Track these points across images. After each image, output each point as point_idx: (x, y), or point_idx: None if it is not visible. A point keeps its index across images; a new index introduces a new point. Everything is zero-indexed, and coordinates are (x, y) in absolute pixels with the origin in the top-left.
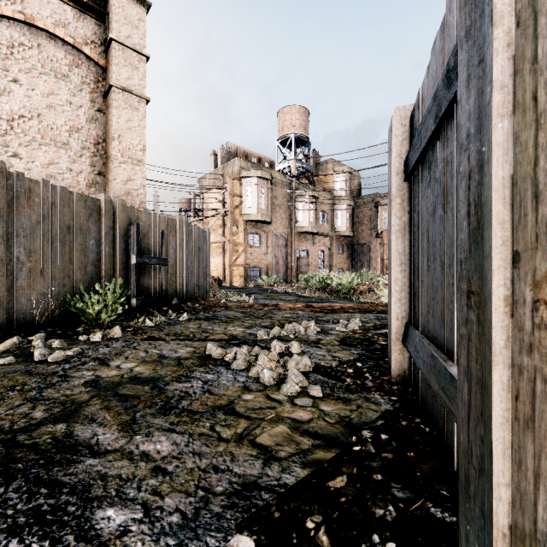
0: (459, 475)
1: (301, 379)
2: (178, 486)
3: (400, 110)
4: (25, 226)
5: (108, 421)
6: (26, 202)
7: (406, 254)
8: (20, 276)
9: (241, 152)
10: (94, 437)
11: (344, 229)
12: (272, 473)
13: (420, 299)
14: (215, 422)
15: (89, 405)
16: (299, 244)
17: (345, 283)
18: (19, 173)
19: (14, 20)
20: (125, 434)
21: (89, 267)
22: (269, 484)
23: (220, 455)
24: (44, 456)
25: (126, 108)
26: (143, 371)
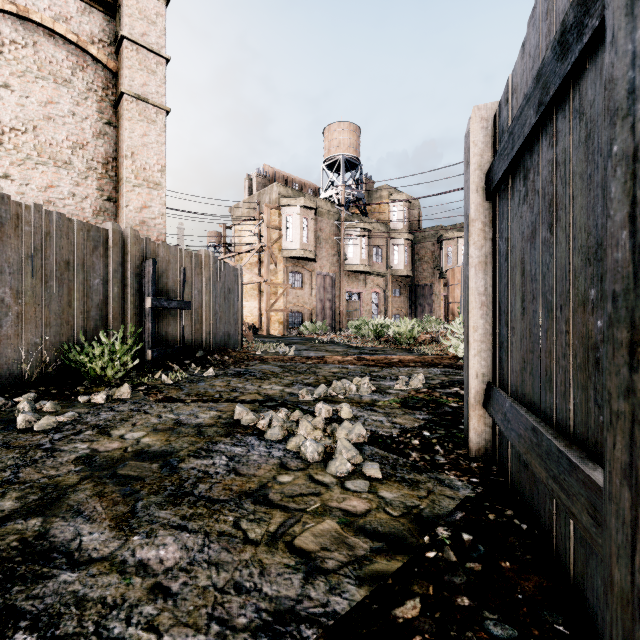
0: (610, 632)
1: (353, 453)
2: (183, 617)
3: (480, 110)
4: (11, 260)
5: (99, 514)
6: (13, 231)
7: (488, 293)
8: (6, 322)
9: (280, 177)
10: (76, 538)
11: (402, 268)
12: (316, 595)
13: (510, 352)
14: (241, 515)
15: (76, 491)
16: (349, 285)
17: (404, 331)
18: (3, 194)
19: (4, 13)
20: (118, 534)
21: (93, 312)
22: (312, 612)
23: (246, 566)
24: (2, 569)
25: (141, 121)
26: (152, 443)
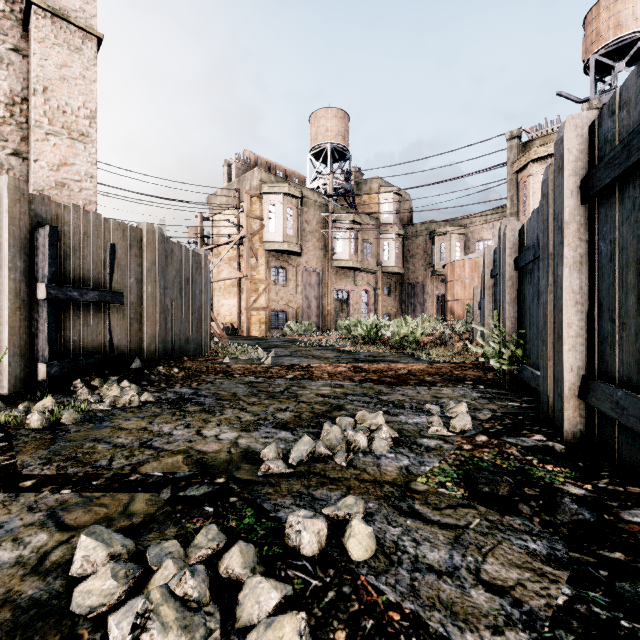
0: None
1: None
2: None
3: None
4: None
5: None
6: None
7: None
8: None
9: (262, 163)
10: None
11: (393, 264)
12: None
13: None
14: None
15: None
16: (337, 282)
17: (405, 332)
18: None
19: None
20: None
21: None
22: None
23: None
24: None
25: (59, 46)
26: None
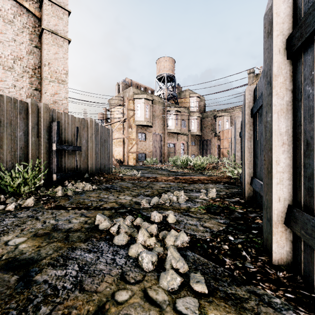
0: None
1: (181, 264)
2: None
3: None
4: None
5: None
6: None
7: (288, 134)
8: None
9: (134, 84)
10: None
11: (196, 131)
12: None
13: None
14: None
15: None
16: (169, 139)
17: (199, 163)
18: None
19: None
20: None
21: (18, 152)
22: None
23: None
24: None
25: (54, 45)
26: (26, 249)
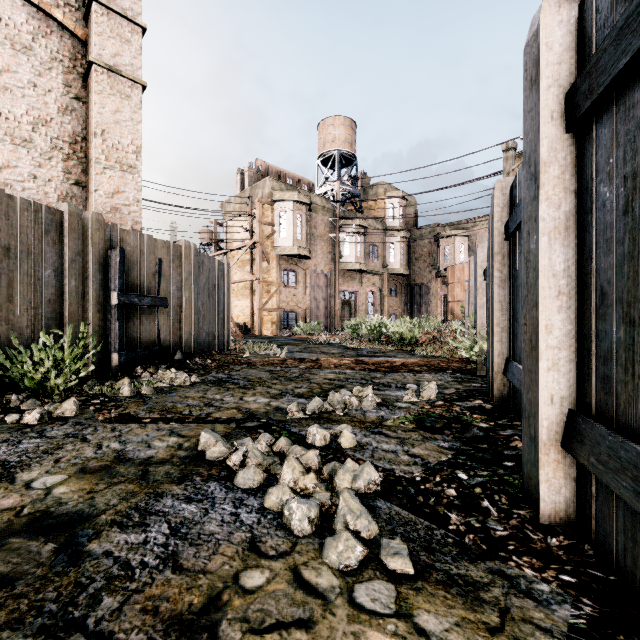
0: None
1: (364, 522)
2: None
3: None
4: None
5: None
6: None
7: (569, 275)
8: None
9: (273, 171)
10: None
11: (398, 266)
12: None
13: None
14: None
15: None
16: (344, 283)
17: (404, 331)
18: None
19: None
20: None
21: (43, 309)
22: None
23: None
24: None
25: (113, 95)
26: (67, 496)
